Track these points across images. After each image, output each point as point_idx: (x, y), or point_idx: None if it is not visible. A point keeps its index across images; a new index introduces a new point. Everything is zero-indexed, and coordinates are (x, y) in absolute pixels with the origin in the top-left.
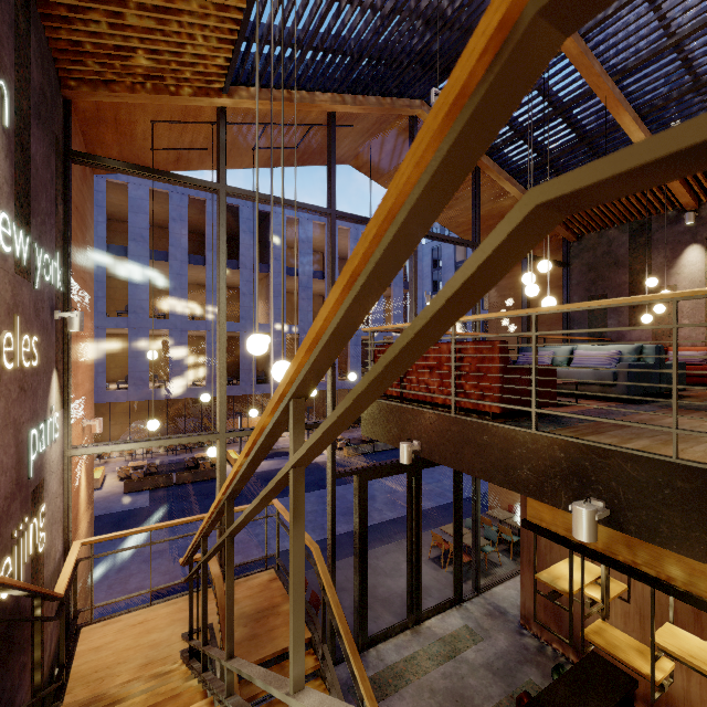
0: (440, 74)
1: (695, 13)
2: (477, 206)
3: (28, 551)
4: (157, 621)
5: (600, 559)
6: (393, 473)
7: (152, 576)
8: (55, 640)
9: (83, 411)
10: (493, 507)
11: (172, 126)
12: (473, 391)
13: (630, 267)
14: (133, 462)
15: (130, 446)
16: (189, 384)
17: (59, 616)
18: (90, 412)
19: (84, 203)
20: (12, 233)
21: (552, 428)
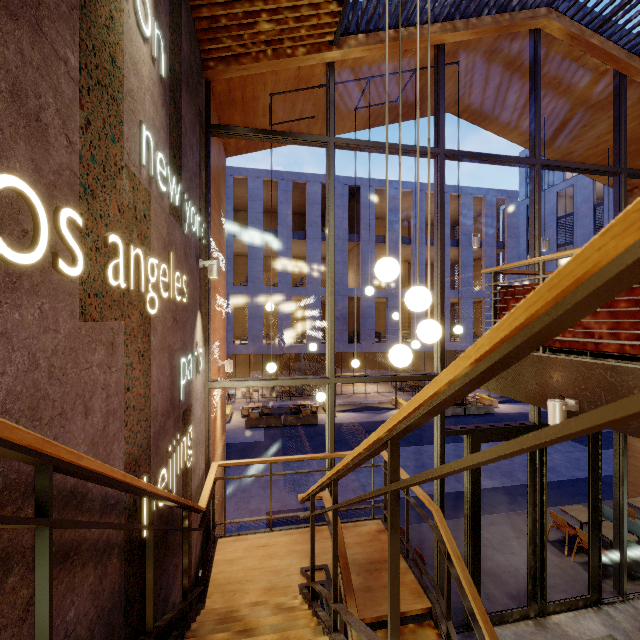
0: None
1: None
2: (622, 122)
3: (179, 465)
4: (277, 548)
5: None
6: (511, 438)
7: (268, 501)
8: (199, 545)
9: (218, 353)
10: (629, 494)
11: (286, 97)
12: None
13: None
14: (251, 403)
15: (255, 384)
16: (292, 342)
17: (202, 528)
18: (223, 355)
19: (219, 178)
20: (167, 176)
21: None
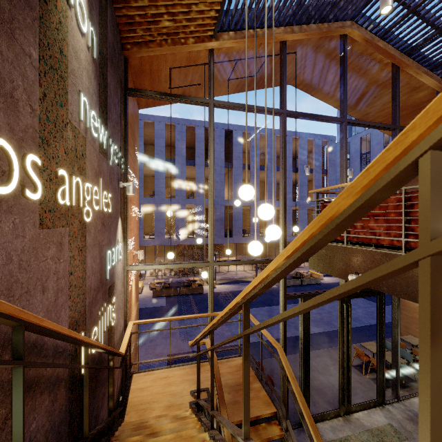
0: None
1: None
2: (397, 97)
3: (106, 324)
4: (174, 378)
5: None
6: None
7: (168, 347)
8: (120, 379)
9: (133, 246)
10: (403, 334)
11: (181, 70)
12: None
13: None
14: (157, 280)
15: (159, 267)
16: (186, 237)
17: (122, 367)
18: (136, 247)
19: (134, 124)
20: (98, 126)
21: None
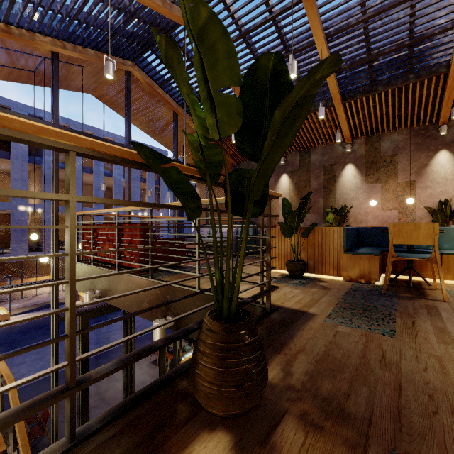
0: (141, 48)
1: None
2: (176, 137)
3: None
4: None
5: None
6: (111, 311)
7: None
8: None
9: None
10: None
11: None
12: (126, 255)
13: None
14: None
15: None
16: None
17: None
18: None
19: None
20: None
21: (167, 275)
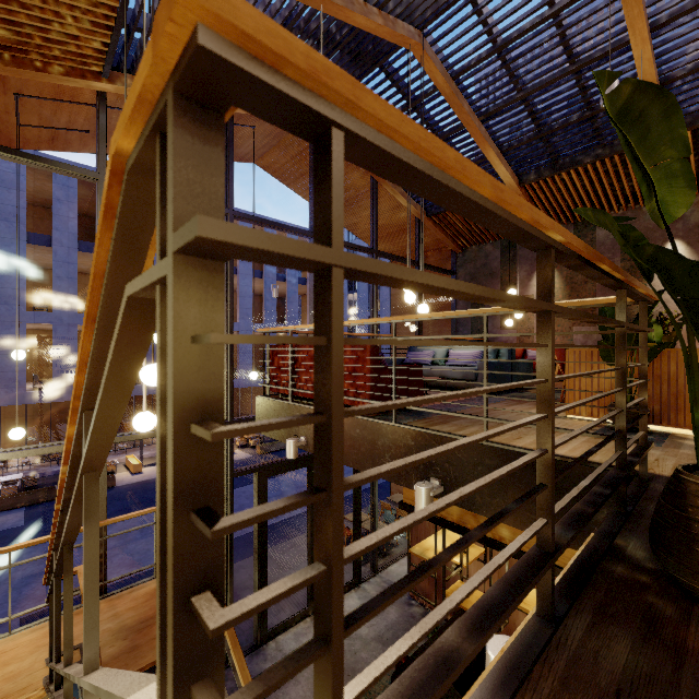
0: None
1: (534, 76)
2: (375, 215)
3: None
4: (17, 651)
5: (455, 529)
6: (294, 468)
7: (24, 603)
8: None
9: None
10: (395, 493)
11: (43, 102)
12: (349, 389)
13: (501, 278)
14: (3, 476)
15: None
16: None
17: None
18: None
19: None
20: None
21: (412, 420)
